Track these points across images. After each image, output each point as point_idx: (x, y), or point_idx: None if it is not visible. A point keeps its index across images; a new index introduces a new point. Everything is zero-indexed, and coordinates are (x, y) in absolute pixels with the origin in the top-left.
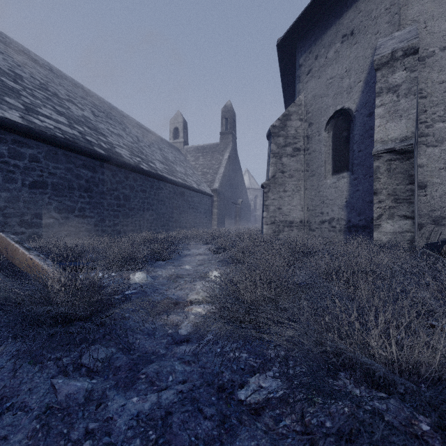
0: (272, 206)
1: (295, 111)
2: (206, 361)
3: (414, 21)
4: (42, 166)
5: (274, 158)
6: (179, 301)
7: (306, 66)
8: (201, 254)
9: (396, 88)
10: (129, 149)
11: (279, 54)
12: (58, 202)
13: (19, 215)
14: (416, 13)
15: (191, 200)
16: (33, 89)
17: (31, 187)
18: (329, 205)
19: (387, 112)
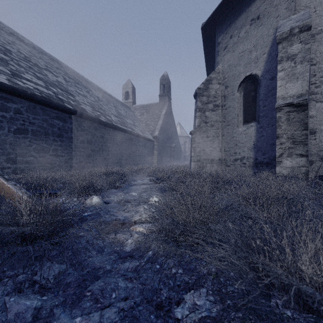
0: (198, 148)
1: (215, 77)
2: (146, 277)
3: (307, 7)
4: (24, 117)
5: (199, 112)
6: (125, 222)
7: (223, 43)
8: (144, 183)
9: (293, 56)
10: (92, 106)
11: (203, 35)
12: (37, 144)
13: (6, 154)
14: (308, 1)
15: (137, 144)
16: (18, 60)
17: (15, 132)
18: (241, 147)
19: (286, 75)
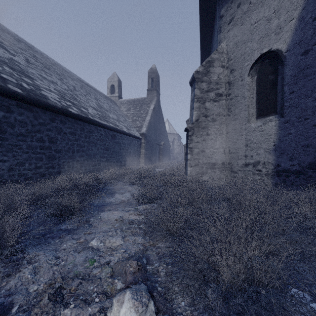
0: (196, 149)
1: (217, 58)
2: None
3: None
4: None
5: (197, 102)
6: None
7: (228, 16)
8: (124, 201)
9: None
10: (61, 94)
11: (200, 7)
12: None
13: None
14: None
15: (121, 142)
16: None
17: None
18: (254, 149)
19: None
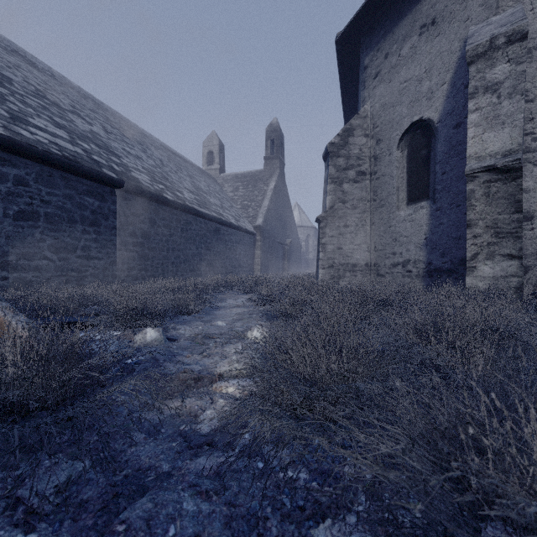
0: (330, 245)
1: (359, 125)
2: (238, 490)
3: (518, 1)
4: (31, 192)
5: (332, 184)
6: (202, 375)
7: (374, 68)
8: (239, 305)
9: (496, 86)
10: (150, 174)
11: (338, 53)
12: (54, 238)
13: None
14: None
15: (228, 239)
16: (24, 95)
17: (17, 218)
18: (404, 244)
19: (484, 119)
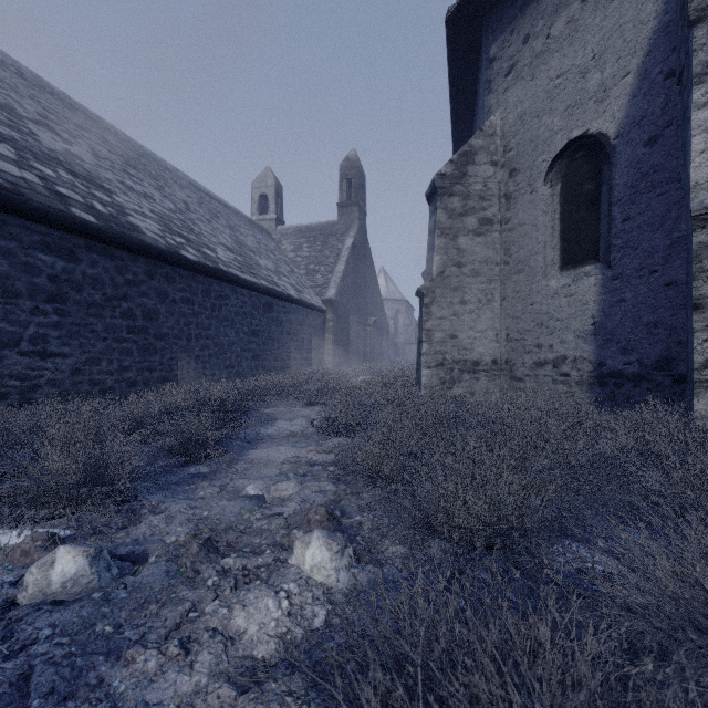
0: (439, 332)
1: (482, 147)
2: None
3: None
4: None
5: (442, 238)
6: None
7: (505, 59)
8: (295, 433)
9: None
10: (163, 221)
11: (449, 40)
12: None
13: None
14: None
15: (285, 318)
16: None
17: None
18: (556, 331)
19: None
